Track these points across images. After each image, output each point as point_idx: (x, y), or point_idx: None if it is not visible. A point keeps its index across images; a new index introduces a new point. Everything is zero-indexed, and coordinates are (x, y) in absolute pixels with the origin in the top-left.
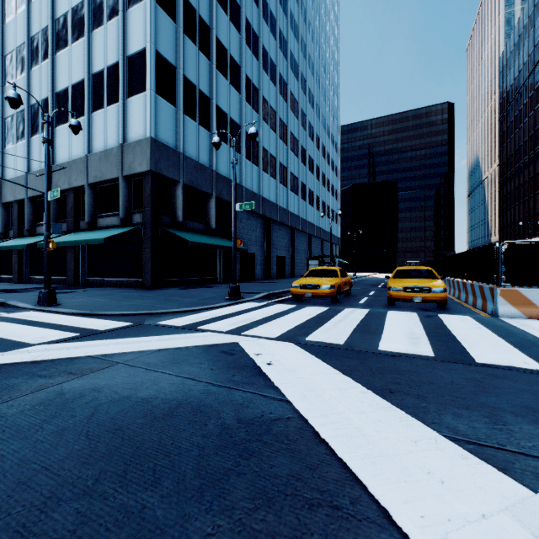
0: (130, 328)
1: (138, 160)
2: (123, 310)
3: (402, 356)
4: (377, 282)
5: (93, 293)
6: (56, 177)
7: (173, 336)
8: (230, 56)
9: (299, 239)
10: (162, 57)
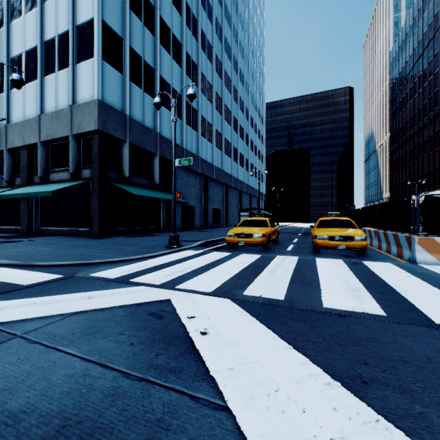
0: (58, 282)
1: (86, 120)
2: (60, 260)
3: (351, 316)
4: (297, 230)
5: (41, 242)
6: (10, 135)
7: (100, 292)
8: (172, 34)
9: (232, 194)
10: (109, 28)
